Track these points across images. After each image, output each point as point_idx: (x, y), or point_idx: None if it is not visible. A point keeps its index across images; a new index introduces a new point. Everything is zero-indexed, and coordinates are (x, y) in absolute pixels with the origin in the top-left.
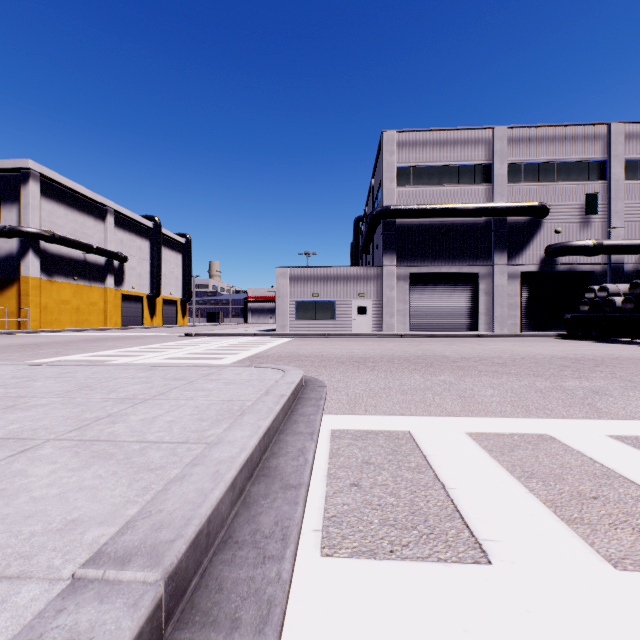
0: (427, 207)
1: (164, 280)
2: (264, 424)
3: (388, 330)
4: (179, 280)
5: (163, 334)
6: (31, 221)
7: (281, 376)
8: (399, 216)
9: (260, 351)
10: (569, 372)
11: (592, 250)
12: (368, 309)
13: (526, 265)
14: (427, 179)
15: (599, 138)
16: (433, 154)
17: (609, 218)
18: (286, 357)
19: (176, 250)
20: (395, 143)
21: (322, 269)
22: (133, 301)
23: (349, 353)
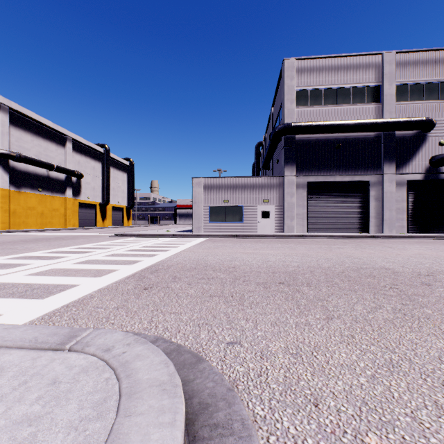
0: (324, 123)
1: (113, 192)
2: None
3: (289, 231)
4: (125, 192)
5: (100, 234)
6: (1, 144)
7: None
8: (299, 132)
9: (165, 258)
10: None
11: None
12: (271, 213)
13: (412, 174)
14: (323, 100)
15: None
16: (328, 78)
17: None
18: (189, 270)
19: (122, 170)
20: (295, 69)
21: (231, 179)
22: (88, 208)
23: (265, 262)
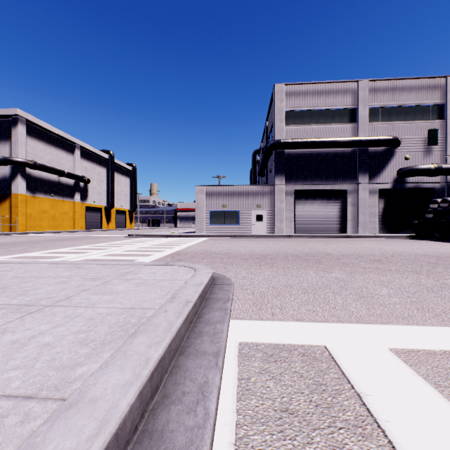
0: (308, 140)
1: (117, 196)
2: (154, 355)
3: (279, 232)
4: (128, 196)
5: (113, 235)
6: (19, 153)
7: (191, 276)
8: (287, 147)
9: (181, 249)
10: (442, 269)
11: (434, 172)
12: (264, 217)
13: (383, 183)
14: (308, 120)
15: (438, 88)
16: (312, 101)
17: (446, 148)
18: (201, 254)
19: (125, 175)
20: (284, 93)
21: (230, 187)
22: (94, 211)
23: (251, 251)
